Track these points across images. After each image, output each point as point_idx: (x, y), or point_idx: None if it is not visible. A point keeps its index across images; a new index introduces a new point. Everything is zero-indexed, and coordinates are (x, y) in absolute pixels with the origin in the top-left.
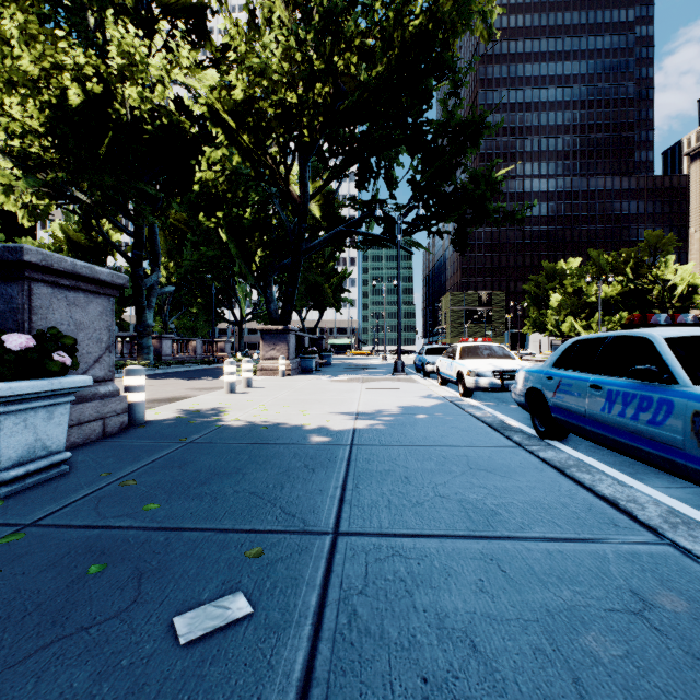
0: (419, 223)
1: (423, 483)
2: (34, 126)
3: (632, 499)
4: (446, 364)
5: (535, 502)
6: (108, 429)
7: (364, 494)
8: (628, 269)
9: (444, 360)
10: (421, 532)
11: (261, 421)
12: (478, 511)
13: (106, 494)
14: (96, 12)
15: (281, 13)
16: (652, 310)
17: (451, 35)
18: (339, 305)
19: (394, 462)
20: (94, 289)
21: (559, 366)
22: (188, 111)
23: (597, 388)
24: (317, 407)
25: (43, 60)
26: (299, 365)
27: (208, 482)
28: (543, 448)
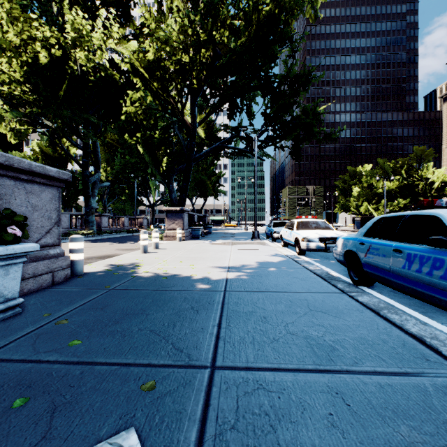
0: (268, 141)
1: (277, 322)
2: (17, 77)
3: (434, 336)
4: (287, 233)
5: (362, 339)
6: (56, 279)
7: (234, 332)
8: (403, 171)
9: (286, 230)
10: (279, 366)
11: (163, 273)
12: (320, 346)
13: (44, 332)
14: (58, 3)
15: (179, 4)
16: (418, 197)
17: (290, 17)
18: (217, 195)
19: (255, 304)
20: (46, 182)
21: (368, 236)
22: (118, 67)
23: (399, 252)
24: (202, 262)
25: (22, 34)
26: (190, 234)
27: (120, 322)
28: (360, 294)
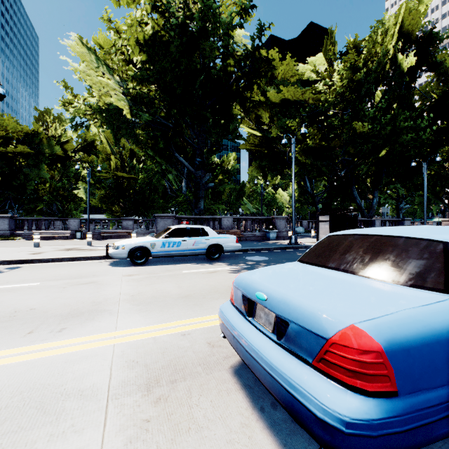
0: None
1: None
2: None
3: None
4: None
5: None
6: None
7: None
8: None
9: None
10: None
11: None
12: None
13: None
14: None
15: None
16: None
17: None
18: None
19: None
20: (408, 220)
21: None
22: None
23: None
24: None
25: None
26: None
27: None
28: None
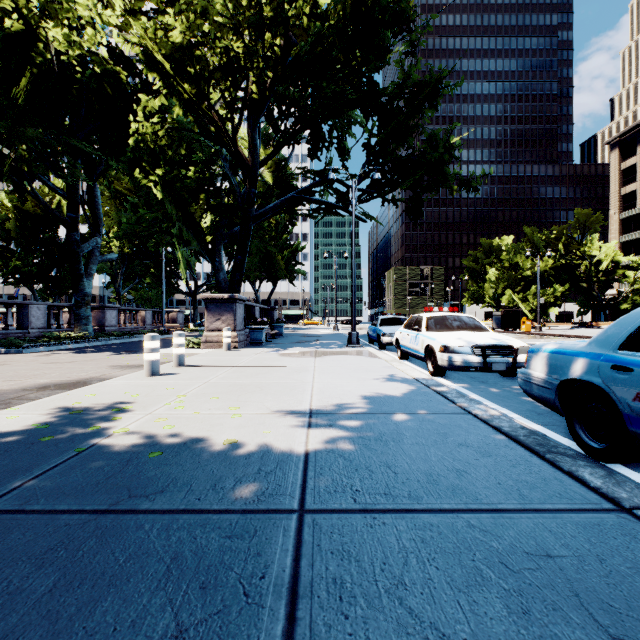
0: (373, 190)
1: None
2: None
3: None
4: (410, 337)
5: None
6: None
7: None
8: (560, 245)
9: (406, 332)
10: None
11: (161, 434)
12: None
13: None
14: None
15: None
16: (580, 283)
17: None
18: (292, 277)
19: (403, 598)
20: None
21: (637, 350)
22: (128, 63)
23: None
24: (256, 399)
25: None
26: (248, 337)
27: None
28: None
